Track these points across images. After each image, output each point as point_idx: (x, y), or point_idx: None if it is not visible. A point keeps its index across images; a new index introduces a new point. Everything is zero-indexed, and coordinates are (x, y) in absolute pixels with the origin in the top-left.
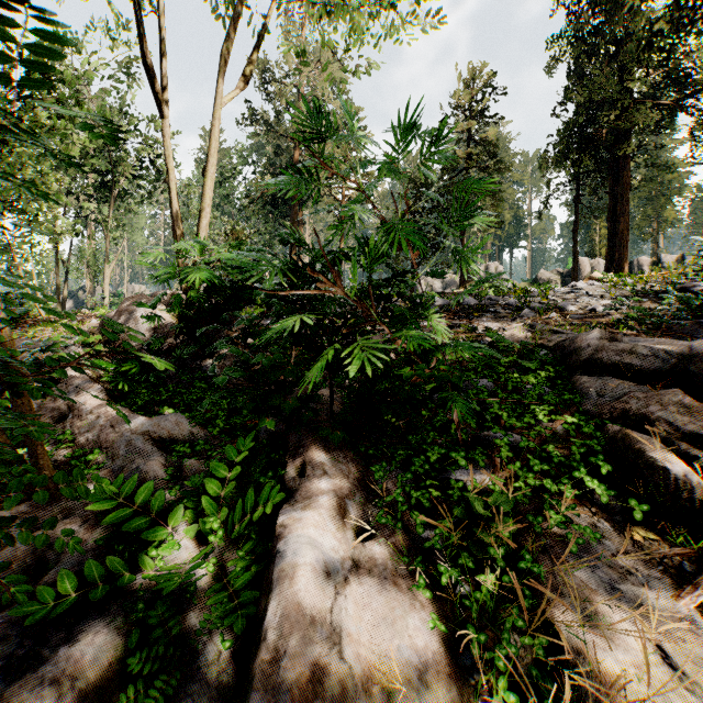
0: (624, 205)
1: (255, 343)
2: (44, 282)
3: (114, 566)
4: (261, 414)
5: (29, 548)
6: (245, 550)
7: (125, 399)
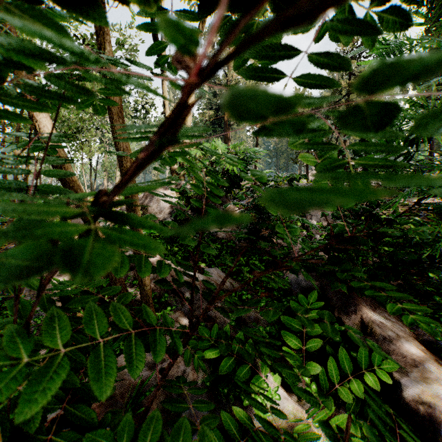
0: None
1: (258, 215)
2: (83, 181)
3: (242, 418)
4: (329, 277)
5: (153, 384)
6: (352, 411)
7: (164, 254)
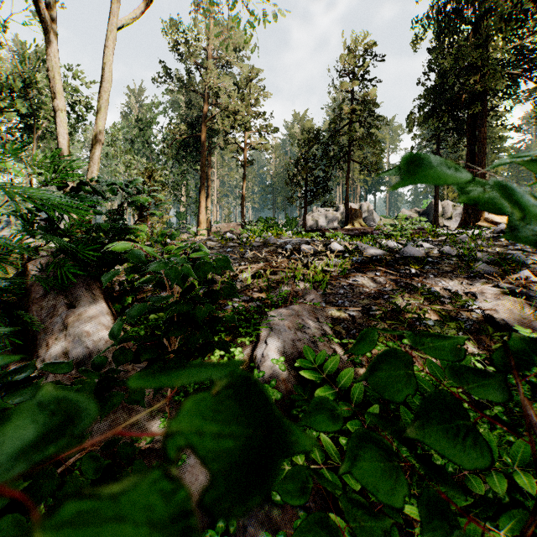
0: (481, 157)
1: None
2: None
3: None
4: None
5: None
6: None
7: None
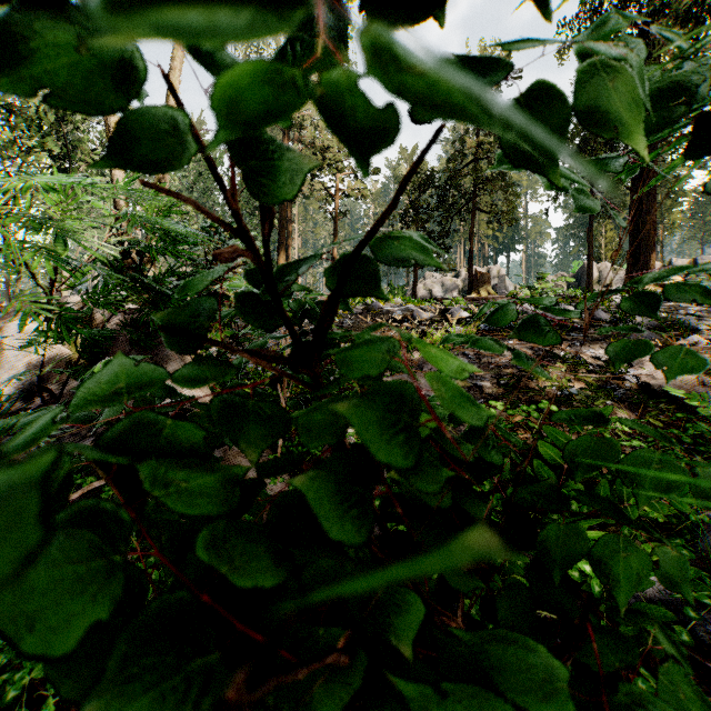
0: (650, 203)
1: None
2: None
3: None
4: None
5: None
6: None
7: None
